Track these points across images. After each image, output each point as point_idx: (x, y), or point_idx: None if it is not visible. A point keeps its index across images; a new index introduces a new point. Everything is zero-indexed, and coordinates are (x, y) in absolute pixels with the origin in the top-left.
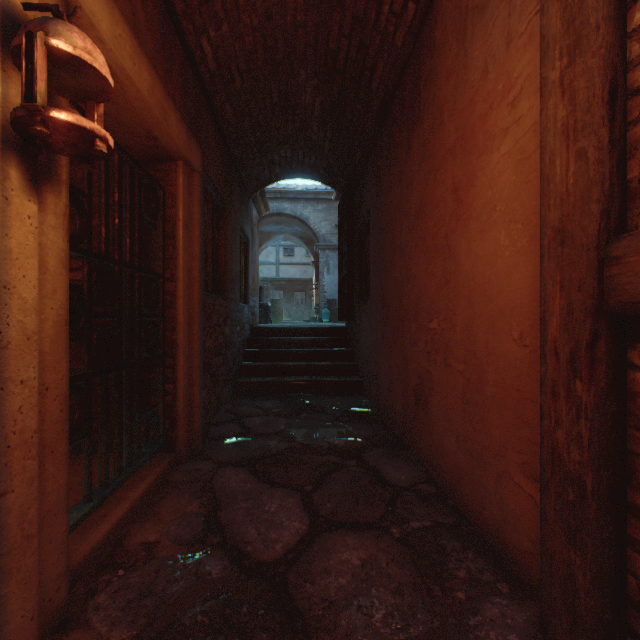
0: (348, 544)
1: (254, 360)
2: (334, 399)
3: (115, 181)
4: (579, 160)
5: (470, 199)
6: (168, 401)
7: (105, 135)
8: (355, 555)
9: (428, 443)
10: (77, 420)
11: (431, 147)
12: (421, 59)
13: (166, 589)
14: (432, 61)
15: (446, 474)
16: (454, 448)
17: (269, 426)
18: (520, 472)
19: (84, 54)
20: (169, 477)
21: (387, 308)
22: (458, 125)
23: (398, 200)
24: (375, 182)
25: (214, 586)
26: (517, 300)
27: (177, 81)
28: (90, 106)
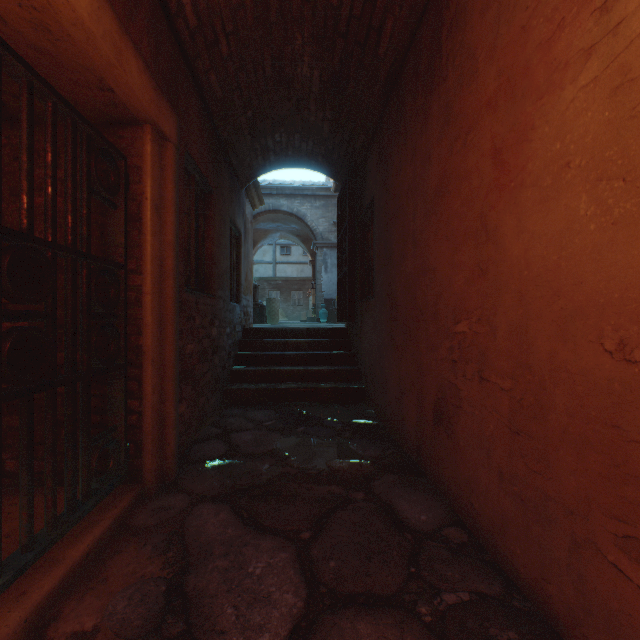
0: (361, 636)
1: (246, 364)
2: (334, 408)
3: (47, 136)
4: None
5: (522, 160)
6: (133, 421)
7: None
8: None
9: (453, 473)
10: None
11: (458, 106)
12: (443, 3)
13: None
14: None
15: (481, 518)
16: (495, 488)
17: (260, 444)
18: (620, 549)
19: None
20: (130, 519)
21: (396, 307)
22: (501, 67)
23: (411, 180)
24: (381, 165)
25: None
26: (614, 293)
27: (144, 28)
28: None
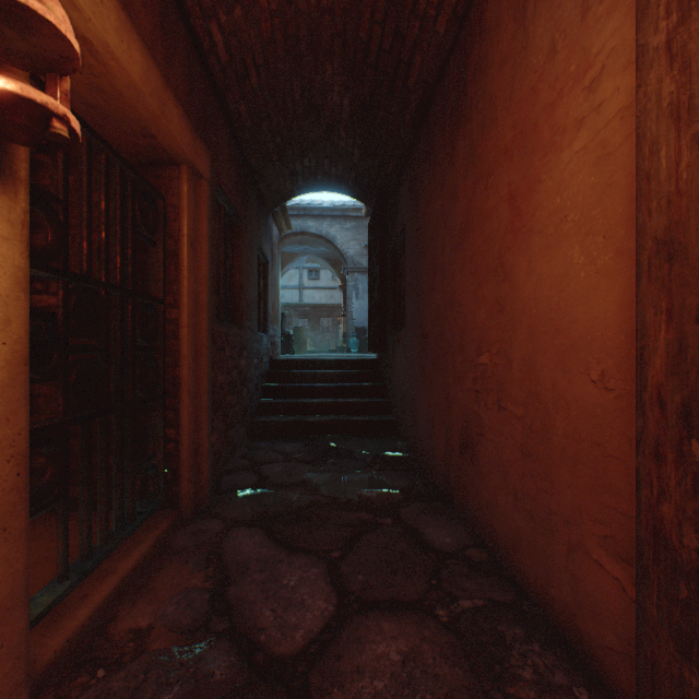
0: (385, 631)
1: (274, 396)
2: (364, 441)
3: (101, 186)
4: (697, 147)
5: (532, 208)
6: (170, 449)
7: (65, 113)
8: (394, 647)
9: (477, 499)
10: (48, 480)
11: (481, 149)
12: (468, 47)
13: (156, 698)
14: (482, 47)
15: (500, 538)
16: (510, 508)
17: (290, 475)
18: (601, 547)
19: (32, 0)
20: (170, 541)
21: (426, 338)
22: (516, 120)
23: (439, 214)
24: (412, 194)
25: (217, 693)
26: (597, 332)
27: (181, 72)
28: (51, 79)
